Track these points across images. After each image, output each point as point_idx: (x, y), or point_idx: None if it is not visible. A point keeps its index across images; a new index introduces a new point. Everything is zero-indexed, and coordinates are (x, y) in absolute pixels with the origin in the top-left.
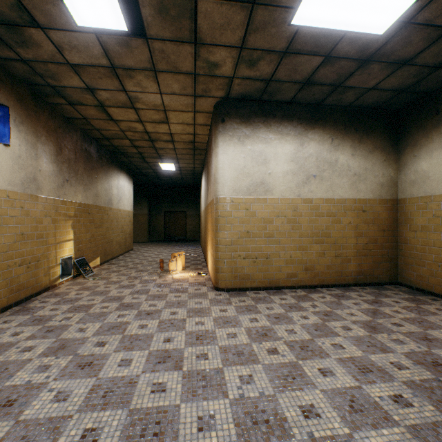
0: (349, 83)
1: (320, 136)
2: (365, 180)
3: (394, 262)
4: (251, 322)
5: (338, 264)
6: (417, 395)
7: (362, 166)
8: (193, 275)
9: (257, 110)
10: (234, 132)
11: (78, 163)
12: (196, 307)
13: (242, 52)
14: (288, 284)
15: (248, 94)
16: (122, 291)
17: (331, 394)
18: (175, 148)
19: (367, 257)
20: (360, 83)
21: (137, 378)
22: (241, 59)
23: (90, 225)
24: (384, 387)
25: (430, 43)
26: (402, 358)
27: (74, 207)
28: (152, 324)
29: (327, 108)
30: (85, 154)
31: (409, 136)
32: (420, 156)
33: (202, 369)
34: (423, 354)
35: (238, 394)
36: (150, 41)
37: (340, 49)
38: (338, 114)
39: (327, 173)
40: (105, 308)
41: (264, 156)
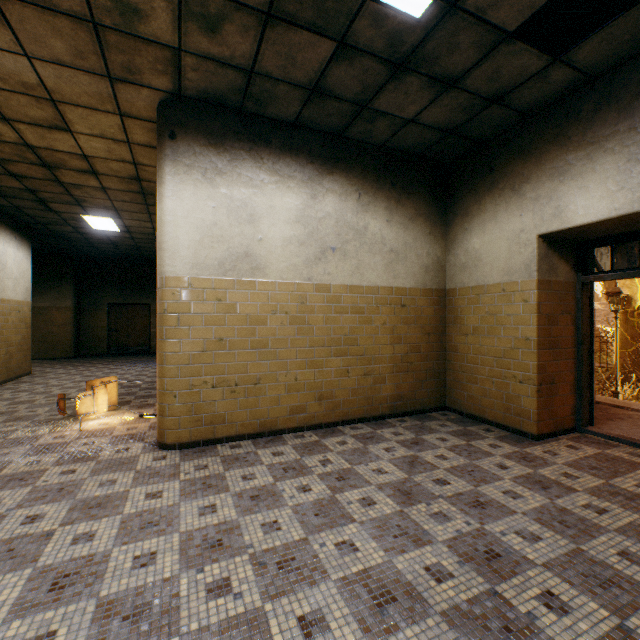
0: (379, 105)
1: (343, 187)
2: (405, 260)
3: (441, 378)
4: (202, 515)
5: (368, 387)
6: None
7: (401, 238)
8: (129, 420)
9: (239, 127)
10: (195, 161)
11: None
12: (97, 495)
13: None
14: (292, 424)
15: (219, 94)
16: None
17: None
18: (104, 188)
19: (407, 373)
20: (395, 108)
21: None
22: (186, 7)
23: None
24: (411, 636)
25: (483, 56)
26: (445, 552)
27: None
28: None
29: (353, 144)
30: None
31: (460, 201)
32: (472, 230)
33: None
34: (473, 538)
35: None
36: None
37: (359, 32)
38: (369, 157)
39: (352, 245)
40: None
41: (252, 209)
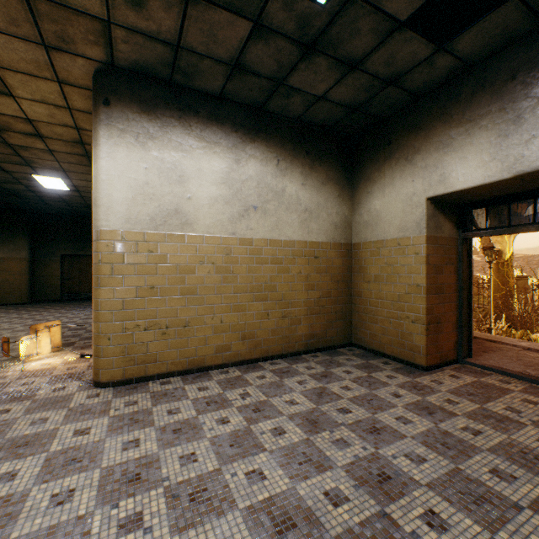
0: (293, 82)
1: (263, 153)
2: (318, 218)
3: (348, 319)
4: (125, 450)
5: (285, 327)
6: None
7: (314, 199)
8: (70, 360)
9: (170, 98)
10: (128, 126)
11: None
12: (26, 434)
13: None
14: (218, 361)
15: (149, 66)
16: None
17: None
18: (51, 151)
19: (319, 315)
20: (307, 86)
21: None
22: None
23: None
24: None
25: (380, 41)
26: (343, 476)
27: None
28: None
29: (272, 117)
30: None
31: (363, 169)
32: (374, 193)
33: None
34: (368, 462)
35: None
36: None
37: (272, 14)
38: (286, 129)
39: (271, 204)
40: None
41: (181, 171)
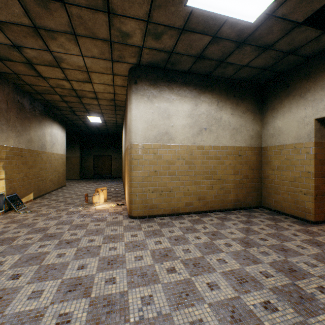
0: (229, 60)
1: (210, 99)
2: (241, 133)
3: (259, 191)
4: (156, 244)
5: (222, 195)
6: (280, 299)
7: (238, 122)
8: (113, 206)
9: (163, 76)
10: (144, 92)
11: (10, 112)
12: (111, 234)
13: (149, 25)
14: (186, 210)
15: (156, 62)
16: (48, 223)
17: (216, 307)
18: (99, 104)
19: (241, 188)
20: (237, 61)
21: (44, 311)
22: (148, 31)
23: (23, 166)
24: (256, 295)
25: (285, 34)
26: (268, 267)
27: (6, 150)
28: (69, 253)
29: (214, 78)
30: (17, 105)
31: (270, 102)
32: (277, 117)
33: (109, 294)
34: (282, 263)
35: (139, 316)
36: (68, 5)
37: (223, 31)
38: (222, 84)
39: (214, 126)
40: (28, 239)
41: (168, 112)
